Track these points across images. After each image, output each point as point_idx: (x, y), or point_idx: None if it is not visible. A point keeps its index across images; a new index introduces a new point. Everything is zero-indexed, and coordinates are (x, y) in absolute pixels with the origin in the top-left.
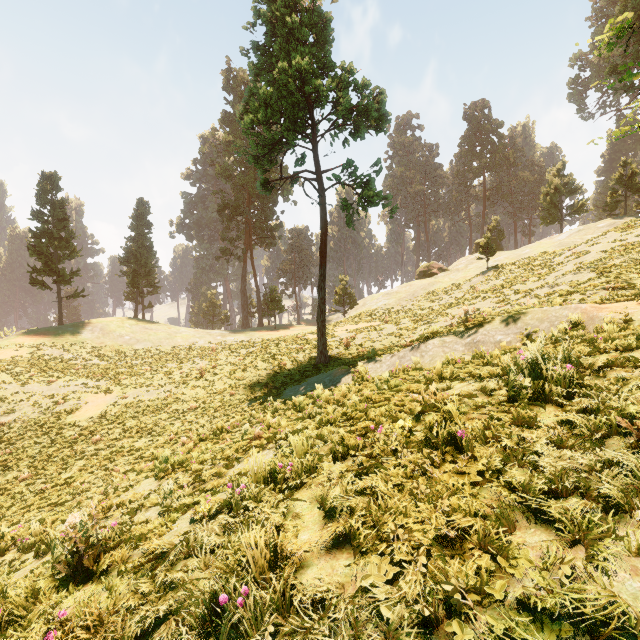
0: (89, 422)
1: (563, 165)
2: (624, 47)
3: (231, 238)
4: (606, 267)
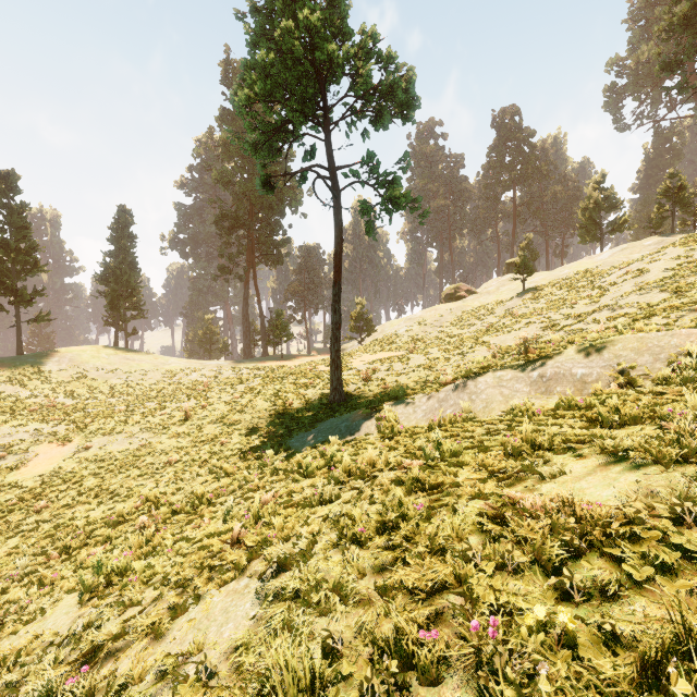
0: (36, 481)
1: (603, 177)
2: (675, 42)
3: (230, 254)
4: (680, 286)
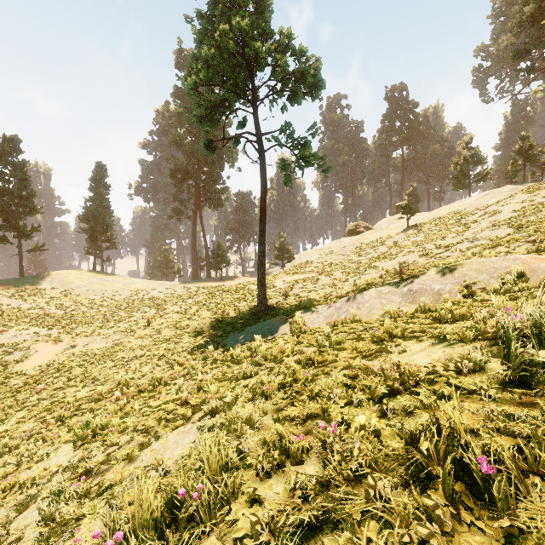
0: (36, 370)
1: (470, 139)
2: (525, 35)
3: (182, 199)
4: (522, 223)
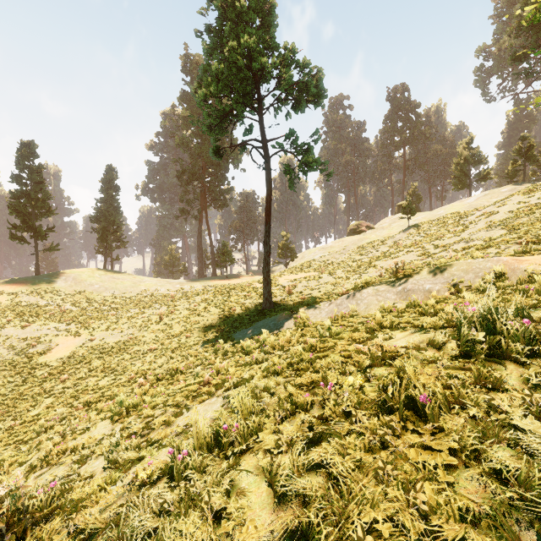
0: (59, 362)
1: (471, 139)
2: (524, 39)
3: (188, 200)
4: (515, 225)
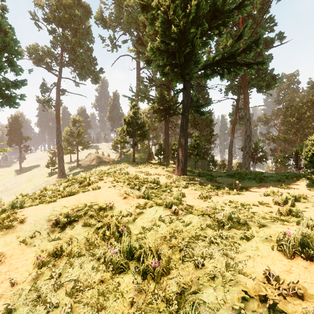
0: None
1: None
2: None
3: None
4: None
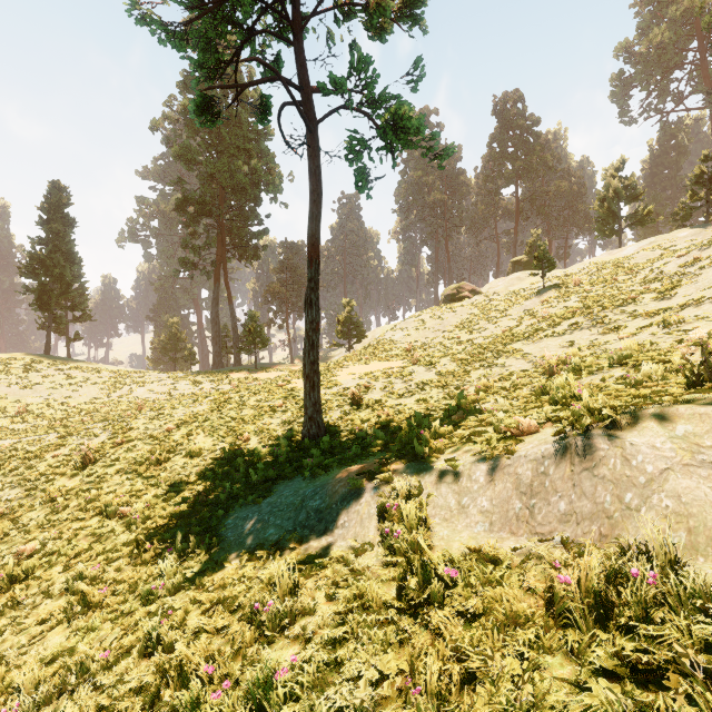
0: None
1: (622, 164)
2: None
3: (195, 246)
4: None
